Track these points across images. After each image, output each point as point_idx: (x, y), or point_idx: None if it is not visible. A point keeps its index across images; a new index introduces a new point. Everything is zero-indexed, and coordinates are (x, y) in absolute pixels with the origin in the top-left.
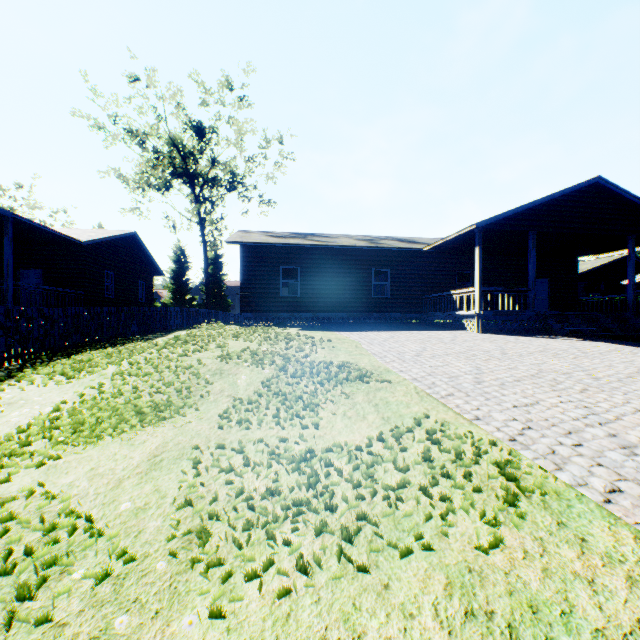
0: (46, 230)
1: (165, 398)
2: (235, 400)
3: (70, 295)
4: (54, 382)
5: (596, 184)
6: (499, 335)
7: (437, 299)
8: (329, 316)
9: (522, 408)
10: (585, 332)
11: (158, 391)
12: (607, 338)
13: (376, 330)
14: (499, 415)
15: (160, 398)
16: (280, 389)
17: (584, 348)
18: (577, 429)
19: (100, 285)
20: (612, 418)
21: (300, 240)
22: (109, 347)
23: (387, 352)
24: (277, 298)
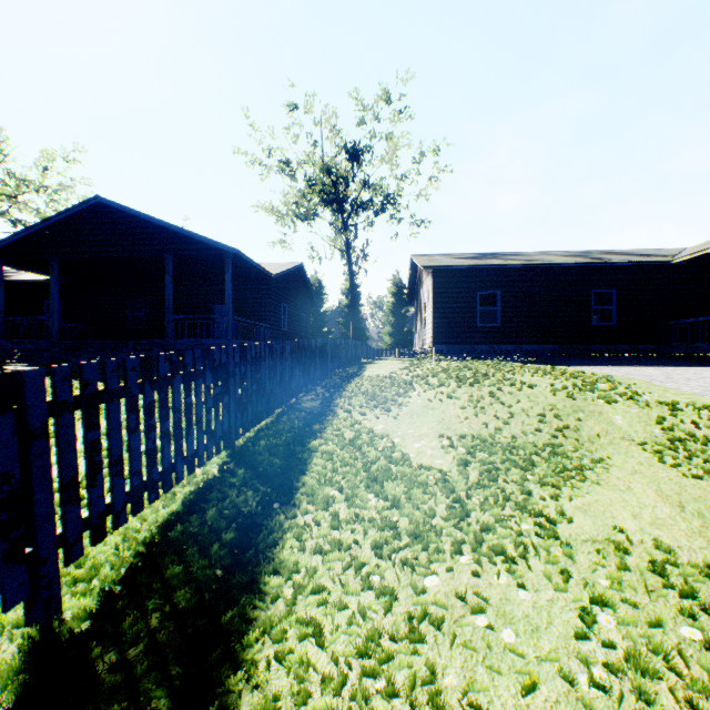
0: (253, 265)
1: (547, 437)
2: (641, 444)
3: (262, 328)
4: (379, 414)
5: None
6: None
7: (693, 326)
8: (535, 348)
9: None
10: None
11: (534, 429)
12: None
13: (623, 365)
14: None
15: (542, 437)
16: (692, 433)
17: None
18: None
19: (279, 318)
20: None
21: (499, 260)
22: (351, 380)
23: None
24: (473, 328)
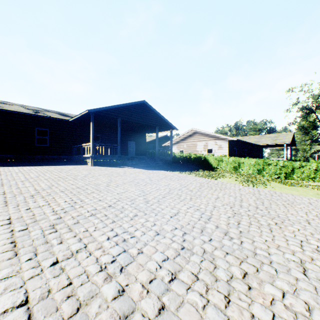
0: None
1: None
2: None
3: None
4: None
5: (144, 103)
6: (101, 167)
7: (77, 148)
8: None
9: (31, 209)
10: (139, 164)
11: None
12: (145, 167)
13: (27, 165)
14: (2, 218)
15: None
16: None
17: (128, 171)
18: (44, 218)
19: None
20: (78, 207)
21: None
22: None
23: (2, 180)
24: None
